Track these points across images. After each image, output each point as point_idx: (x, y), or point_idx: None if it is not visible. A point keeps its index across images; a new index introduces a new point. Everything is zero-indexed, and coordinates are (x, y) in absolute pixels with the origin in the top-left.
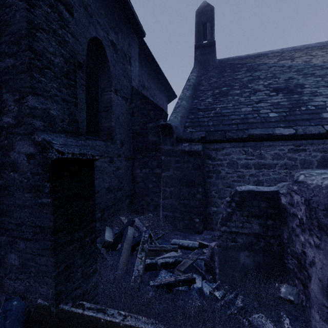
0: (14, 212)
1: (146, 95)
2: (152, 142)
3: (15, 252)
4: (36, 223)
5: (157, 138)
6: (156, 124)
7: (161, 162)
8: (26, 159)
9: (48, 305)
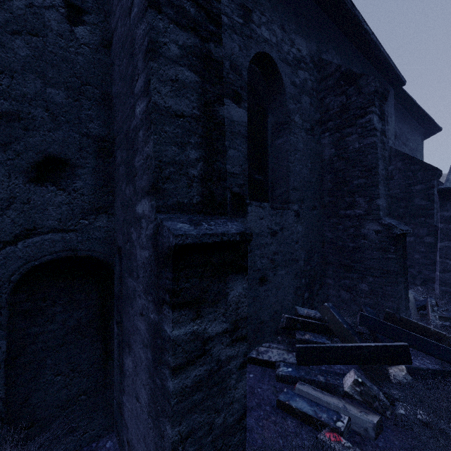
0: (364, 261)
1: (397, 145)
2: (420, 206)
3: (365, 283)
4: (382, 268)
5: (428, 202)
6: (426, 186)
7: (434, 230)
8: (375, 233)
9: (393, 313)
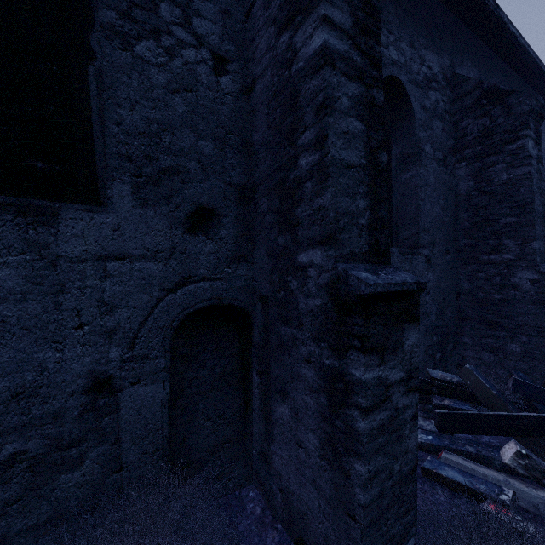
0: (515, 317)
1: None
2: None
3: (516, 343)
4: (540, 325)
5: None
6: None
7: None
8: (529, 282)
9: None
